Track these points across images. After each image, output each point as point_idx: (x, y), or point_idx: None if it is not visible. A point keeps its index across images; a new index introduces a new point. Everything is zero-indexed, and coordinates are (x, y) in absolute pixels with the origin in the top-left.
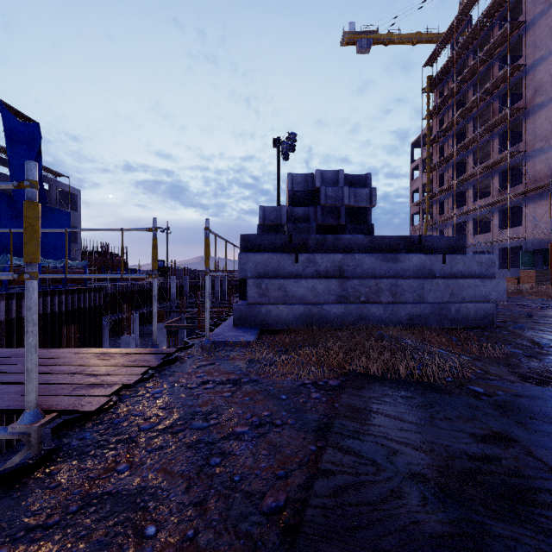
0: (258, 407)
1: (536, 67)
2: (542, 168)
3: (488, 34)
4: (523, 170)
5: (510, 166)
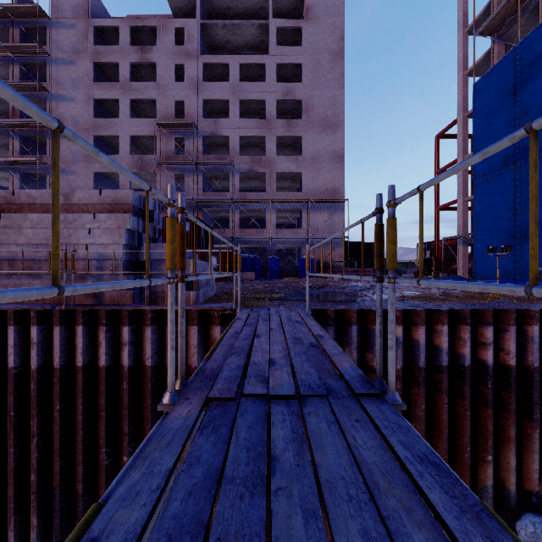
0: (293, 304)
1: (59, 101)
2: (64, 185)
3: (6, 26)
4: (47, 180)
5: (33, 171)
